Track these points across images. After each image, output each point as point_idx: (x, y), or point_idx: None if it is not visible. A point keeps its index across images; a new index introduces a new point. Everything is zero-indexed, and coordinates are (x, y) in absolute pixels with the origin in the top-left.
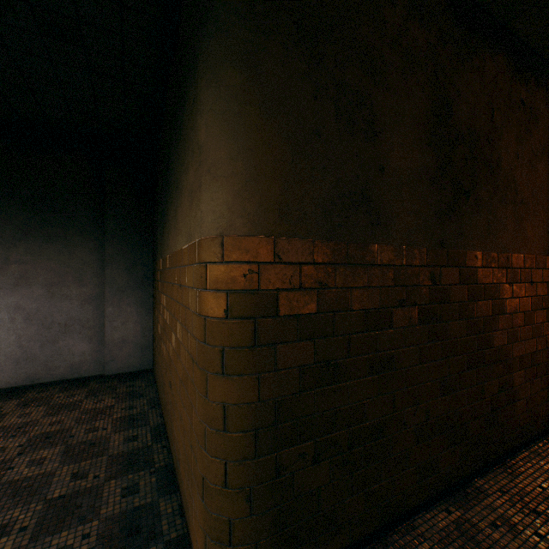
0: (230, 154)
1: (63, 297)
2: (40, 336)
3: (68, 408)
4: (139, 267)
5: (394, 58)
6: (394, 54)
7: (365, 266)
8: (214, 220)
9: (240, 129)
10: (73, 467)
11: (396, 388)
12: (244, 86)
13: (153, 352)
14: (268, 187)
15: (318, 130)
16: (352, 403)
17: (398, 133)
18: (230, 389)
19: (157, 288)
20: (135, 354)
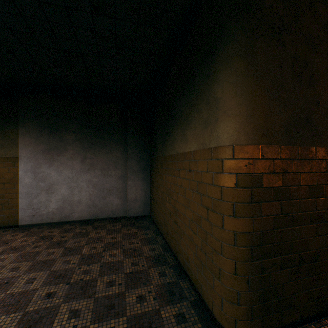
0: (237, 103)
1: (108, 175)
2: (99, 195)
3: (116, 231)
4: (143, 160)
5: (325, 36)
6: (325, 33)
7: (308, 160)
8: (228, 137)
9: (243, 89)
10: (130, 260)
11: (326, 233)
12: (245, 67)
13: (150, 206)
14: (257, 118)
15: (282, 85)
16: (300, 239)
17: (327, 80)
18: (237, 224)
19: (156, 172)
20: (141, 206)
